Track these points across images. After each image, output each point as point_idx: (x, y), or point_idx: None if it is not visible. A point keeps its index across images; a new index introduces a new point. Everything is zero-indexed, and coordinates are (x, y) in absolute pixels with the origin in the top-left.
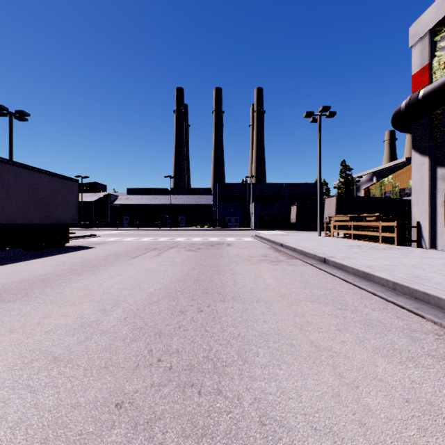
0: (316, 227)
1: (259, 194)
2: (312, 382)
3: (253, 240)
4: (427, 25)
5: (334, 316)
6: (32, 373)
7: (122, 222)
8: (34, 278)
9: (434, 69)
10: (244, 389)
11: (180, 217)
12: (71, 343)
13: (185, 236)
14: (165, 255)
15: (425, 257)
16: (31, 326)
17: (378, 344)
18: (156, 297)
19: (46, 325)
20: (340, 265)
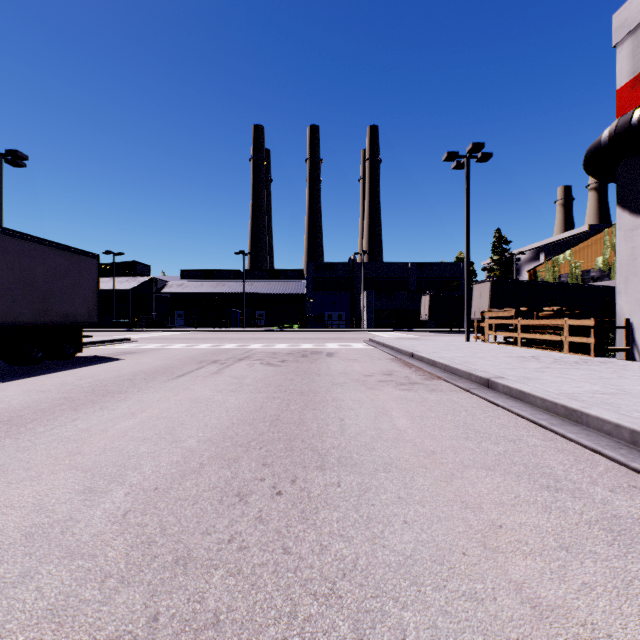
0: (459, 326)
1: (373, 278)
2: None
3: (366, 347)
4: None
5: (541, 508)
6: None
7: (174, 320)
8: None
9: None
10: None
11: (258, 312)
12: None
13: (264, 340)
14: (229, 372)
15: None
16: None
17: None
18: (197, 460)
19: None
20: (518, 393)
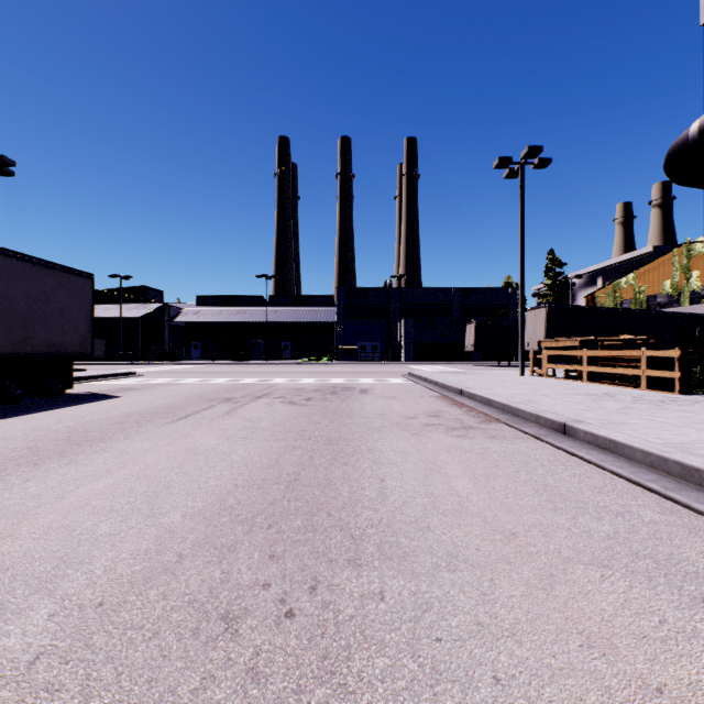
0: (508, 359)
1: (411, 305)
2: None
3: (406, 382)
4: None
5: None
6: None
7: (189, 352)
8: None
9: None
10: None
11: (283, 343)
12: None
13: (288, 374)
14: (243, 414)
15: None
16: None
17: None
18: (175, 548)
19: None
20: (607, 443)
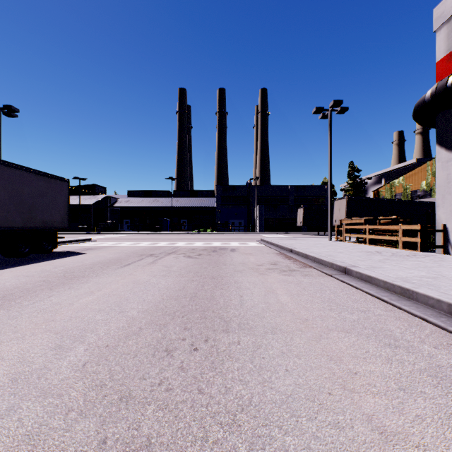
0: (324, 230)
1: (263, 196)
2: None
3: (259, 244)
4: None
5: (385, 360)
6: None
7: (122, 226)
8: None
9: None
10: None
11: (182, 220)
12: None
13: (186, 240)
14: (161, 263)
15: None
16: None
17: None
18: (137, 325)
19: None
20: (367, 277)
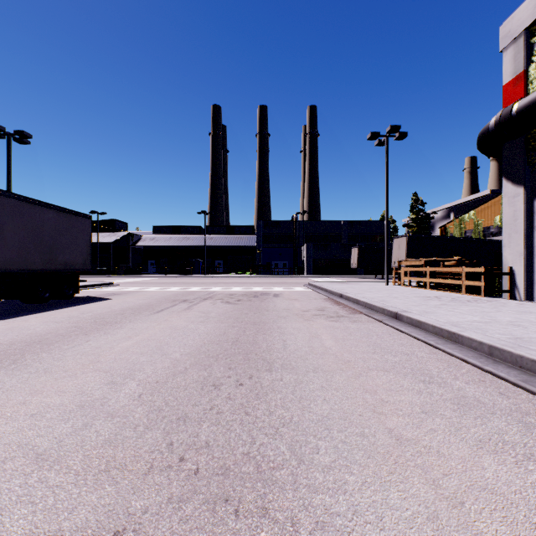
0: (382, 273)
1: (312, 233)
2: (396, 494)
3: (306, 289)
4: (523, 23)
5: (416, 392)
6: (1, 480)
7: (147, 268)
8: (29, 339)
9: (530, 77)
10: (300, 507)
11: (217, 261)
12: (64, 432)
13: (222, 284)
14: (197, 309)
15: (522, 312)
16: (13, 407)
17: (481, 434)
18: (182, 365)
19: (33, 404)
20: (417, 323)
